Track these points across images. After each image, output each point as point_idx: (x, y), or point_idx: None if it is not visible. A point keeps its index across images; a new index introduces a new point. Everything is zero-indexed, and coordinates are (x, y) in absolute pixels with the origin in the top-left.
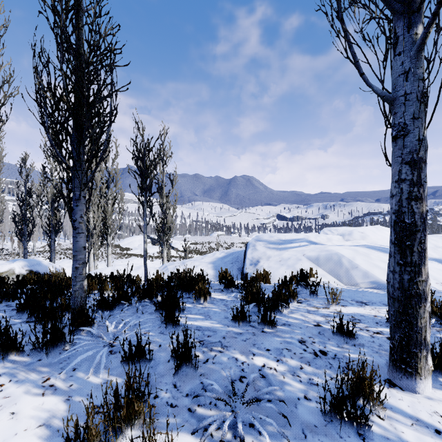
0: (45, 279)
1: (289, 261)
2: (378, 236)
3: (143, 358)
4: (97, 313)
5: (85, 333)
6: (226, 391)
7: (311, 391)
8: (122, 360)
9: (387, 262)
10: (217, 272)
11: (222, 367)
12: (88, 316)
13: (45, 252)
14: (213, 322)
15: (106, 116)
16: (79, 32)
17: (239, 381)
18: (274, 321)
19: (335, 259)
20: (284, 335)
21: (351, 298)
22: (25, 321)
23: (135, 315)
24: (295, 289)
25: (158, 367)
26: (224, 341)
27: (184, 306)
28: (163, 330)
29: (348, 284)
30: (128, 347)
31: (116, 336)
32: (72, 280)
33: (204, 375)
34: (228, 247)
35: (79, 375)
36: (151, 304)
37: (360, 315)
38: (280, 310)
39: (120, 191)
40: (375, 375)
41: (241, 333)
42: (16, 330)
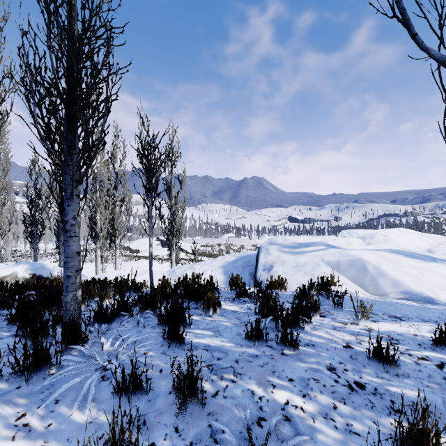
0: (46, 284)
1: (306, 266)
2: (403, 239)
3: (139, 388)
4: (94, 325)
5: (77, 351)
6: (240, 440)
7: (352, 444)
8: (114, 391)
9: (418, 268)
10: (227, 277)
11: (235, 404)
12: (80, 332)
13: (57, 254)
14: (224, 339)
15: (101, 102)
16: (71, 8)
17: (258, 425)
18: (296, 341)
19: (359, 265)
20: (308, 359)
21: (382, 312)
22: (14, 334)
23: (135, 330)
24: (317, 300)
25: (157, 401)
26: (237, 366)
27: (191, 319)
28: (165, 349)
29: (375, 293)
30: (121, 376)
31: (111, 356)
32: (64, 289)
33: (212, 414)
34: (238, 250)
35: (62, 410)
36: (154, 315)
37: (396, 333)
38: (301, 326)
39: (128, 192)
40: (443, 430)
41: (257, 355)
42: (1, 346)
